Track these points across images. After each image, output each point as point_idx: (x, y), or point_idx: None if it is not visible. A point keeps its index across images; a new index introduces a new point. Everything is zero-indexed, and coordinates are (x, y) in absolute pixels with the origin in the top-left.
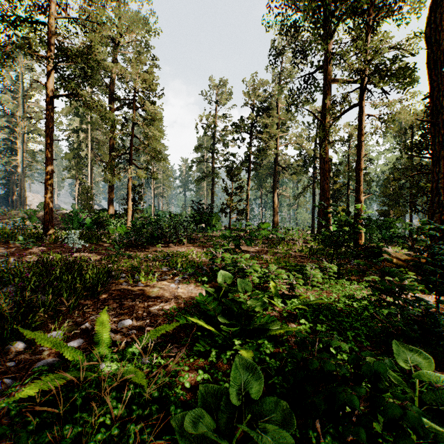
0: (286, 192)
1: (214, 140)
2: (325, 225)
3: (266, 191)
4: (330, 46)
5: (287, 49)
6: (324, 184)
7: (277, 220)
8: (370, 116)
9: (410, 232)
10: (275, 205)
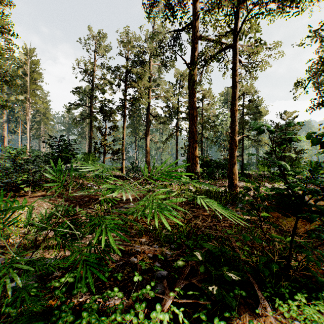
0: (155, 138)
1: (92, 86)
2: (194, 164)
3: (140, 137)
4: (198, 5)
5: (158, 16)
6: (193, 127)
7: (149, 160)
8: (240, 61)
9: (242, 169)
10: (148, 147)
